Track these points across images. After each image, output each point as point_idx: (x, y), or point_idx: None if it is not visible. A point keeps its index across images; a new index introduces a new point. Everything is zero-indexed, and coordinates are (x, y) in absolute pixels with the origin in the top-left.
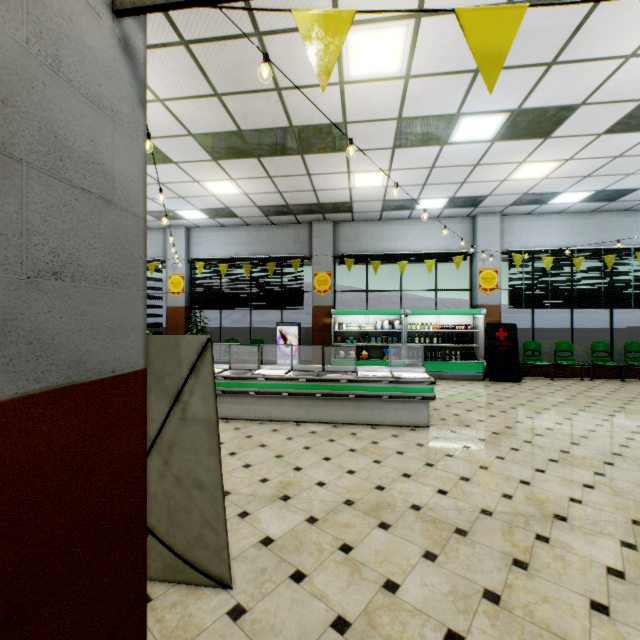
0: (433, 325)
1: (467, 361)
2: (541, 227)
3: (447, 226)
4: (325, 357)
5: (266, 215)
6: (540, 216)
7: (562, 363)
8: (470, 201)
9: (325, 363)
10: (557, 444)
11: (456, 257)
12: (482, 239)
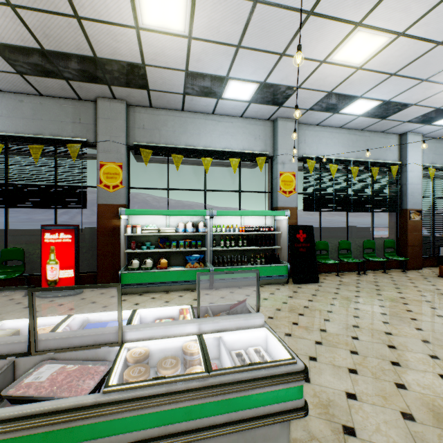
0: (237, 227)
1: (273, 264)
2: (327, 138)
3: (250, 127)
4: (115, 267)
5: (19, 71)
6: (326, 128)
7: (347, 261)
8: (278, 94)
9: (115, 275)
10: None
11: (259, 158)
12: (282, 142)
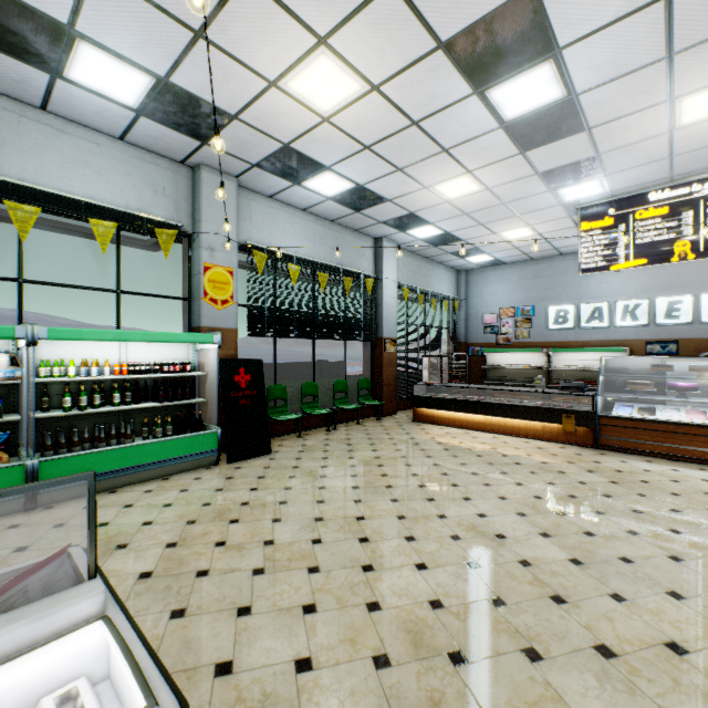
0: (112, 365)
1: (189, 434)
2: (286, 222)
3: (144, 166)
4: None
5: None
6: (285, 206)
7: (313, 413)
8: (199, 117)
9: None
10: (529, 691)
11: (164, 231)
12: (210, 211)
